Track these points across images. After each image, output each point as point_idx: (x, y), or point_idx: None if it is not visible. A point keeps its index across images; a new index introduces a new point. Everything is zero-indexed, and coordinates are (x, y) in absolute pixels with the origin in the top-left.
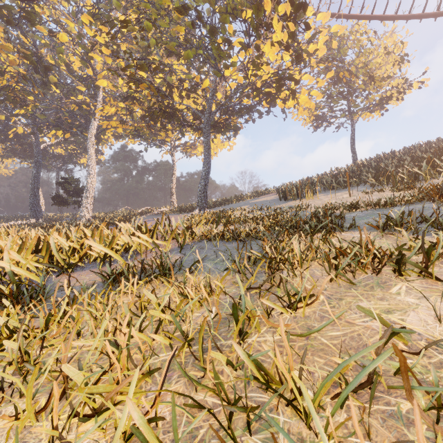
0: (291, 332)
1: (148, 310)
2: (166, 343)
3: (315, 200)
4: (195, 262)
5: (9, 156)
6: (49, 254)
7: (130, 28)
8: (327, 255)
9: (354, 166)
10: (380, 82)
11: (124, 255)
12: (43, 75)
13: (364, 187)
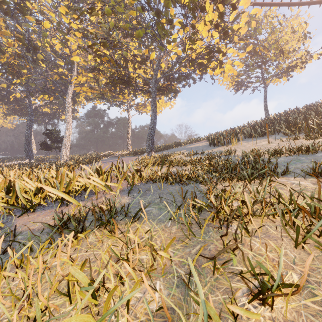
0: None
1: (79, 285)
2: None
3: (240, 146)
4: (140, 209)
5: (10, 114)
6: (16, 195)
7: (94, 13)
8: (282, 212)
9: (267, 119)
10: (288, 54)
11: (81, 195)
12: (33, 54)
13: (278, 136)
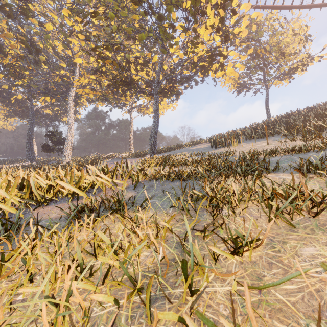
0: (241, 282)
1: (101, 248)
2: (110, 301)
3: (240, 147)
4: (145, 200)
5: (11, 116)
6: (30, 190)
7: (98, 17)
8: (263, 196)
9: (268, 121)
10: (289, 57)
11: (90, 191)
12: (35, 56)
13: (278, 137)
